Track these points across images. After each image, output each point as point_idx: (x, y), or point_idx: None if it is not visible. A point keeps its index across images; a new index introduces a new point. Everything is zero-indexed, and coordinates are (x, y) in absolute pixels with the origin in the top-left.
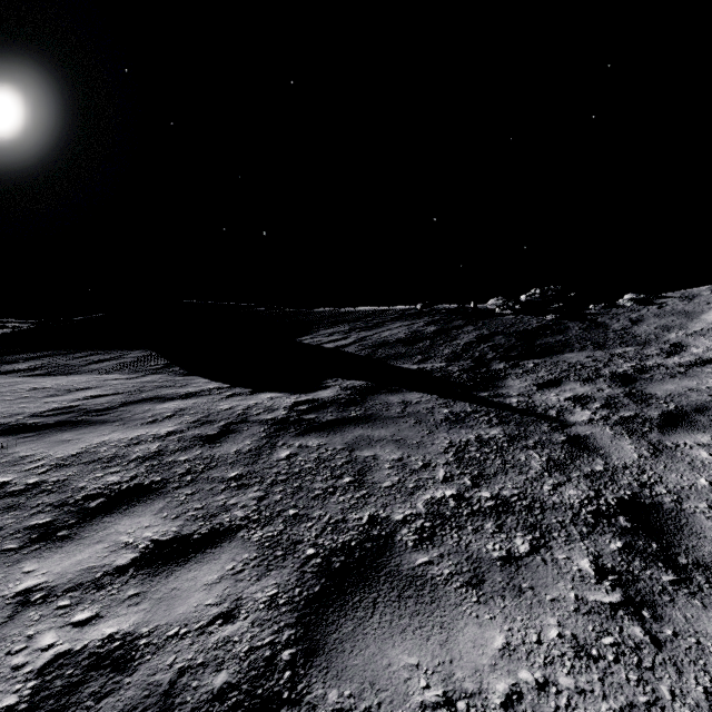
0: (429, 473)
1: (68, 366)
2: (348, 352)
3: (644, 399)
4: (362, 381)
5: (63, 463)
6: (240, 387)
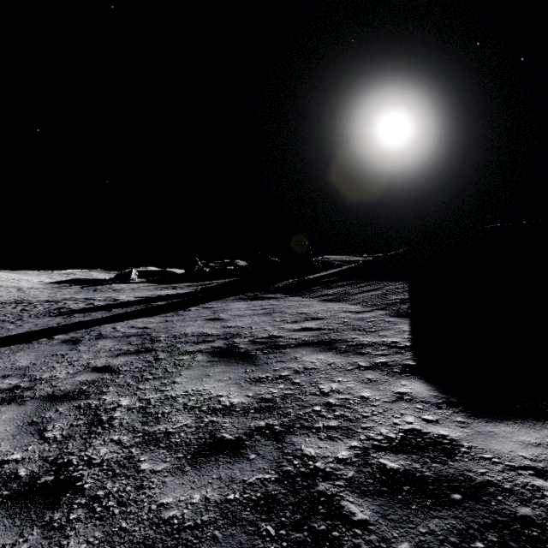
0: None
1: (346, 294)
2: None
3: None
4: None
5: (150, 404)
6: (411, 352)
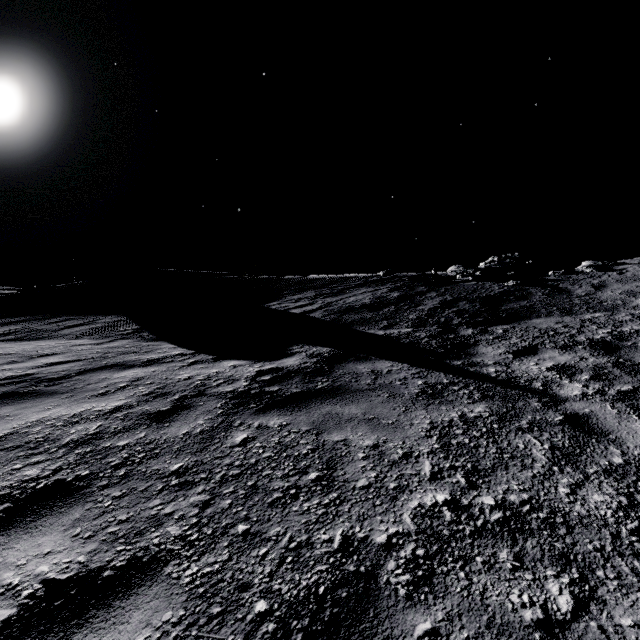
0: (413, 466)
1: (41, 331)
2: (314, 317)
3: (637, 370)
4: (328, 347)
5: None
6: (204, 354)
